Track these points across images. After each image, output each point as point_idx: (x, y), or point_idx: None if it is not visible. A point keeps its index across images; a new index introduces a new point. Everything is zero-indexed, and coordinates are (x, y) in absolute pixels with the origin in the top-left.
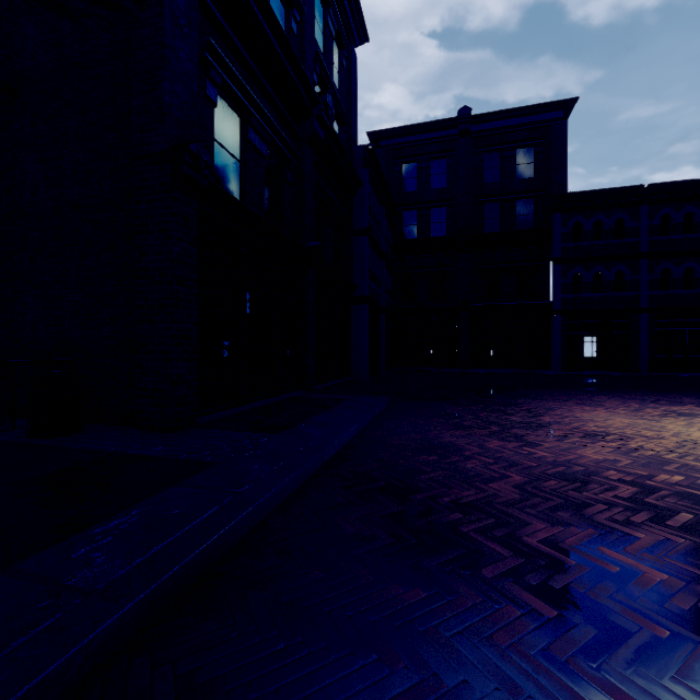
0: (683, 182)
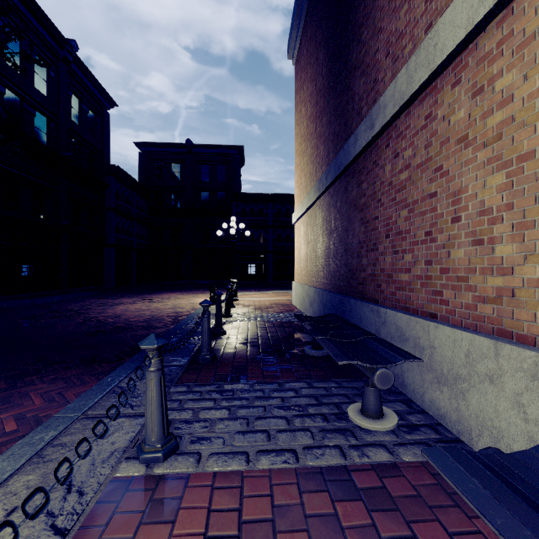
0: (284, 194)
